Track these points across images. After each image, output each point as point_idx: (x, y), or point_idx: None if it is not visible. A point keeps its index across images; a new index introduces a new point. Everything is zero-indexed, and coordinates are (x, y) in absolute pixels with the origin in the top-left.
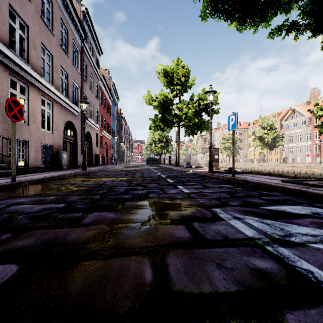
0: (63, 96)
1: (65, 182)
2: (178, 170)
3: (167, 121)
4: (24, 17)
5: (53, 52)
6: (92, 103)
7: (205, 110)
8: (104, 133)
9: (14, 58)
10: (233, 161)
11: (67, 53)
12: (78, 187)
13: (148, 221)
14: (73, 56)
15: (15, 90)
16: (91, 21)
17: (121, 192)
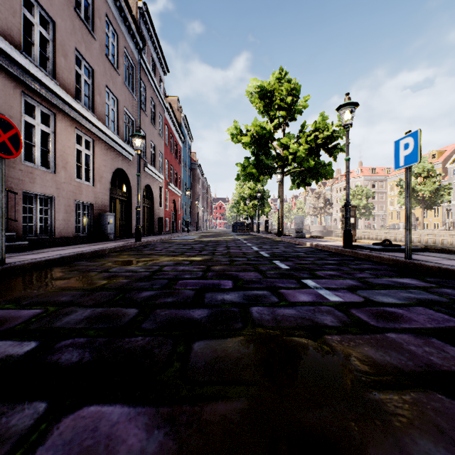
0: (109, 131)
1: (95, 266)
2: (284, 243)
3: (263, 166)
4: (48, 7)
5: (95, 65)
6: (153, 143)
7: (324, 146)
8: (171, 187)
9: (29, 67)
10: (408, 229)
11: (116, 68)
12: (110, 278)
13: None
14: (126, 73)
15: (33, 118)
16: (152, 23)
17: (187, 295)
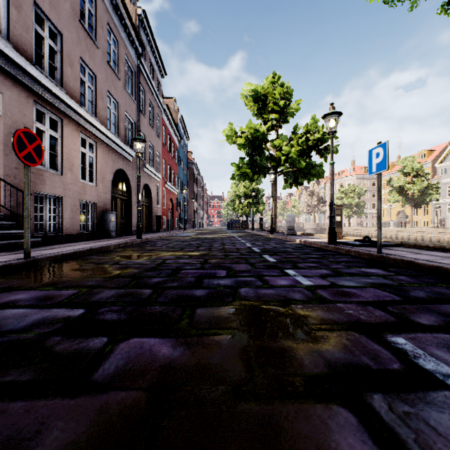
0: (111, 134)
1: (106, 260)
2: (276, 239)
3: (257, 166)
4: (56, 21)
5: (98, 72)
6: (151, 143)
7: (315, 148)
8: (168, 186)
9: (40, 78)
10: (379, 227)
11: (117, 73)
12: (122, 269)
13: (248, 378)
14: (126, 78)
15: (43, 124)
16: (150, 28)
17: (189, 281)
